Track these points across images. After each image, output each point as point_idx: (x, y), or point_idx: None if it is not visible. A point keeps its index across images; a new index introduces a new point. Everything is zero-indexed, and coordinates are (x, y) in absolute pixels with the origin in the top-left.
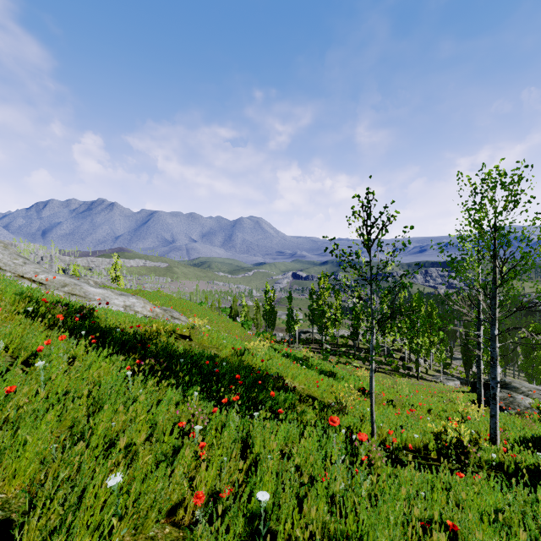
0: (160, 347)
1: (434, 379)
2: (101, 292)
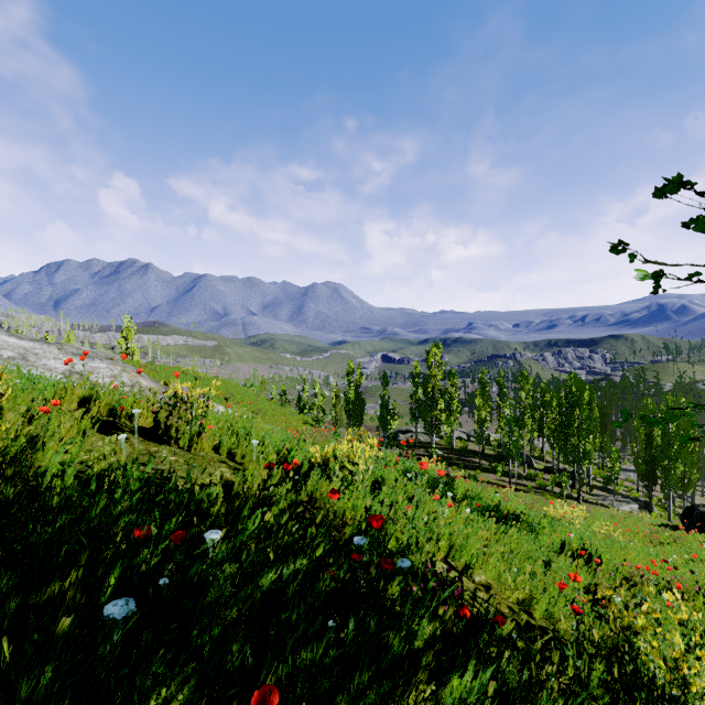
0: None
1: (598, 500)
2: (27, 346)
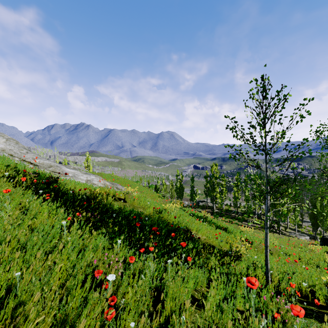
0: (101, 205)
1: (290, 234)
2: (73, 172)
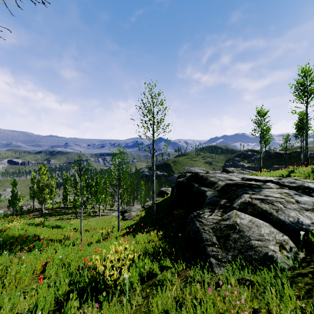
0: None
1: (107, 214)
2: None
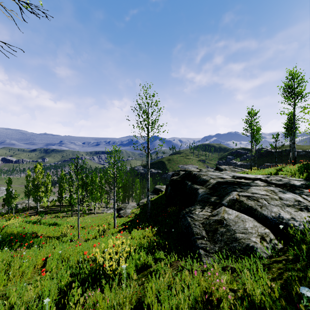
0: None
1: (102, 211)
2: None
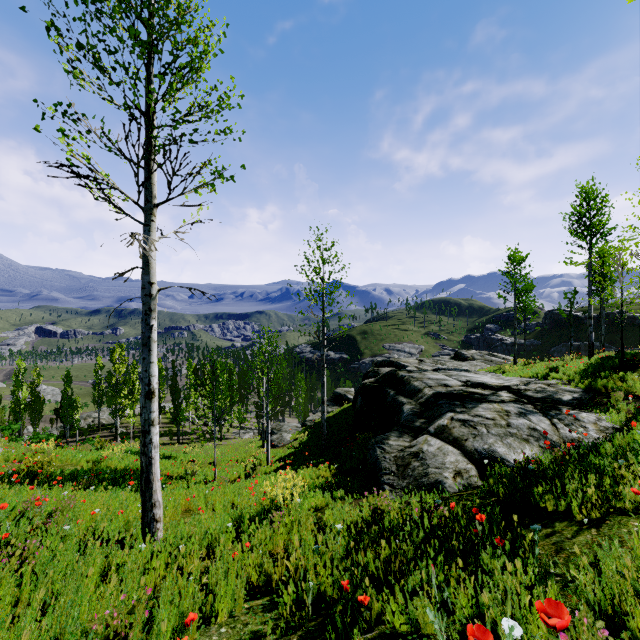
0: (44, 476)
1: (234, 436)
2: None
